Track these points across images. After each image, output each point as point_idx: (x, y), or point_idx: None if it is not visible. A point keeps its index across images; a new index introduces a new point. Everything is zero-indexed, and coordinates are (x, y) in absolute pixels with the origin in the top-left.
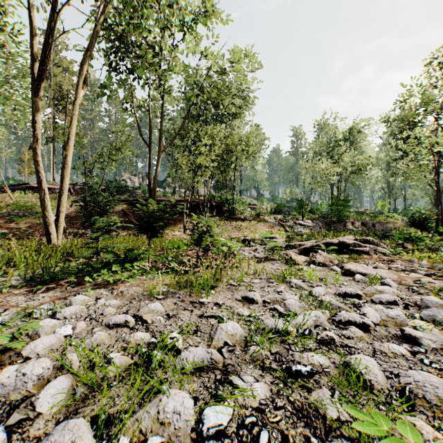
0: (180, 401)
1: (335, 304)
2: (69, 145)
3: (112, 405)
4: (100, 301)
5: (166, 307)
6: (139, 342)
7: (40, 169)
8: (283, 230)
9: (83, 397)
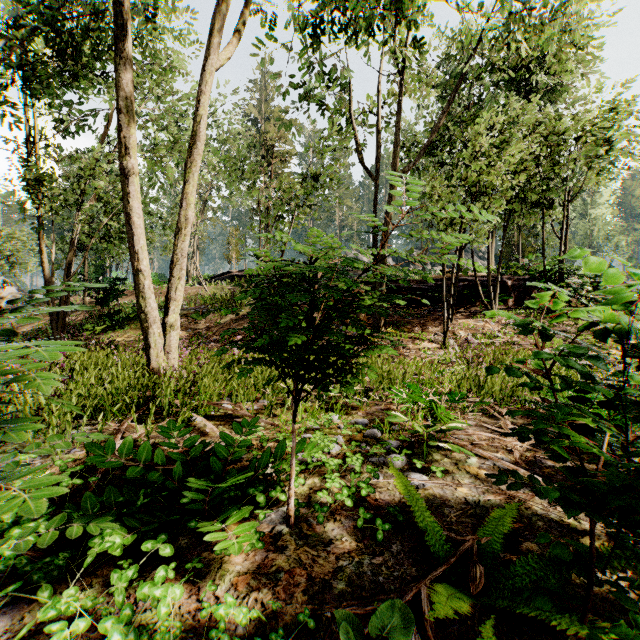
0: None
1: None
2: (190, 159)
3: None
4: None
5: None
6: None
7: (130, 210)
8: None
9: None
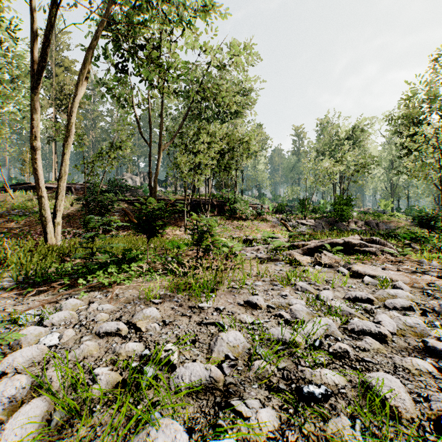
0: (171, 435)
1: (345, 310)
2: (67, 143)
3: (92, 436)
4: (93, 305)
5: (163, 313)
6: (130, 354)
7: (37, 167)
8: (285, 229)
9: (59, 426)
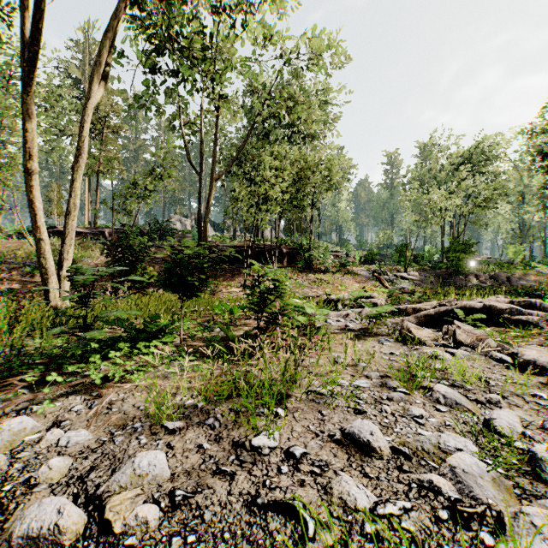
0: None
1: None
2: (78, 165)
3: None
4: (50, 436)
5: (177, 461)
6: None
7: (34, 198)
8: (380, 285)
9: None
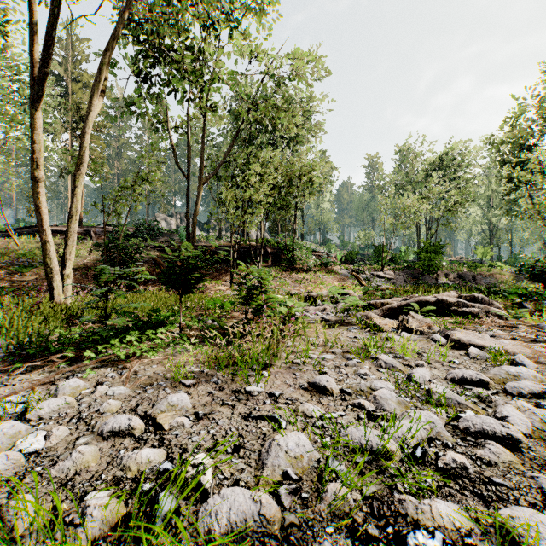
0: None
1: (452, 397)
2: (79, 173)
3: None
4: (100, 389)
5: (195, 400)
6: (144, 468)
7: (40, 203)
8: (357, 283)
9: None
